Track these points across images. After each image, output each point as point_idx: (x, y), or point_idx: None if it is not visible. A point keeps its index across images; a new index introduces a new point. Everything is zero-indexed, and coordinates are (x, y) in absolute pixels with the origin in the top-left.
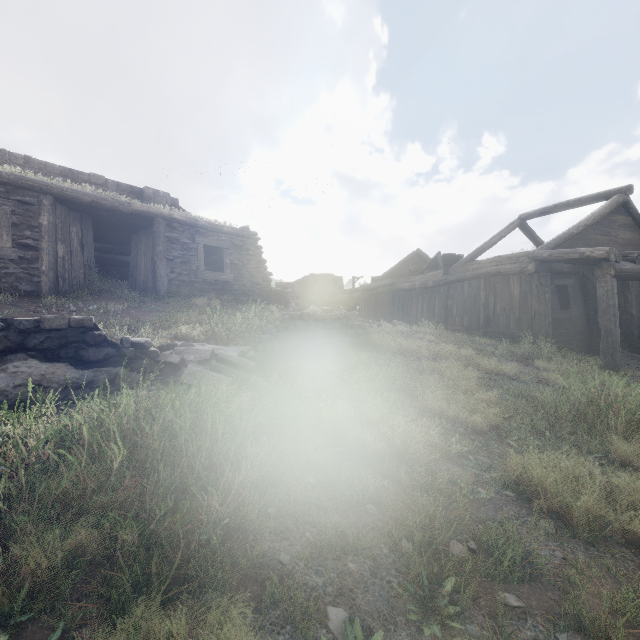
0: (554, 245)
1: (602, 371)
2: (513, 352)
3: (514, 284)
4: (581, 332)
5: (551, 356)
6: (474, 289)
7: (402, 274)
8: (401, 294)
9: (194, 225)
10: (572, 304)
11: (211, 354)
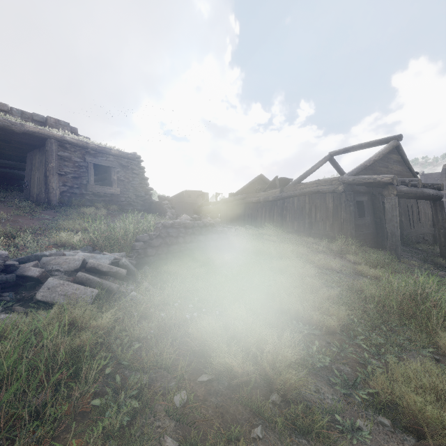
0: (355, 173)
1: (393, 263)
2: (331, 248)
3: (329, 200)
4: (372, 233)
5: (357, 251)
6: (301, 203)
7: (250, 191)
8: (250, 206)
9: (85, 147)
10: (366, 214)
11: (81, 264)
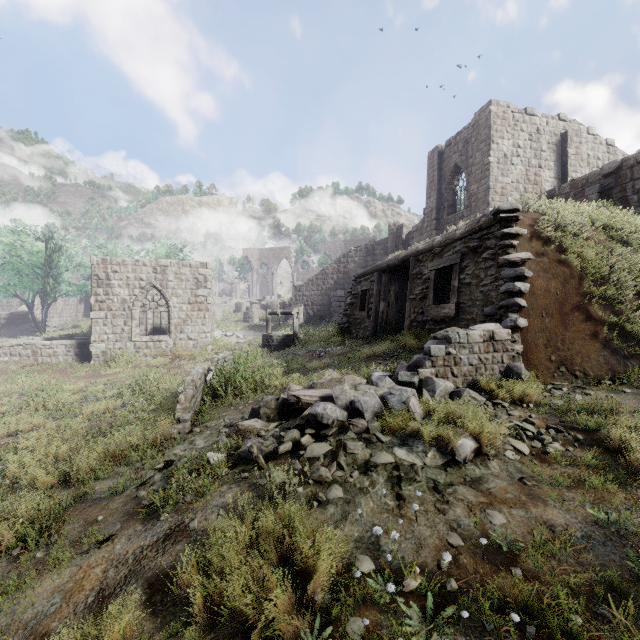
0: None
1: None
2: None
3: None
4: None
5: None
6: None
7: None
8: None
9: (431, 248)
10: None
11: None
